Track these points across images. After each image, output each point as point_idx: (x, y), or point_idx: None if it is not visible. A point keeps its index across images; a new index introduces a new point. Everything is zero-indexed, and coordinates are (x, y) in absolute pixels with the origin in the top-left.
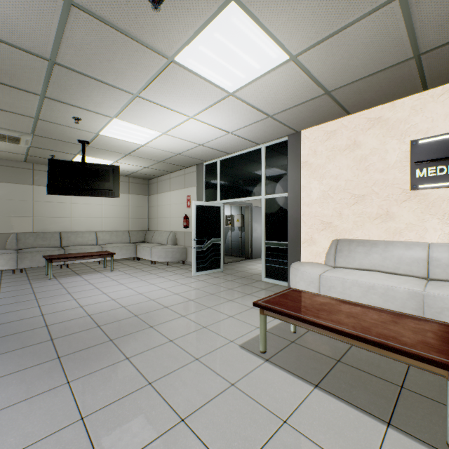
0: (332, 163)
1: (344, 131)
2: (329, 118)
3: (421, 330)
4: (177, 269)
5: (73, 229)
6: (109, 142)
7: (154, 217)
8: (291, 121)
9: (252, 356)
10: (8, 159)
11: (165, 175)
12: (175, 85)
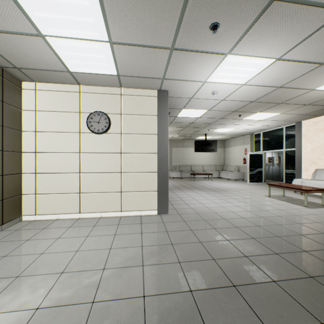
0: (315, 135)
1: (321, 122)
2: (313, 117)
3: (309, 188)
4: (240, 182)
5: (194, 164)
6: (214, 132)
7: (227, 158)
8: (293, 120)
9: (265, 196)
10: (176, 139)
11: (233, 139)
12: (242, 122)
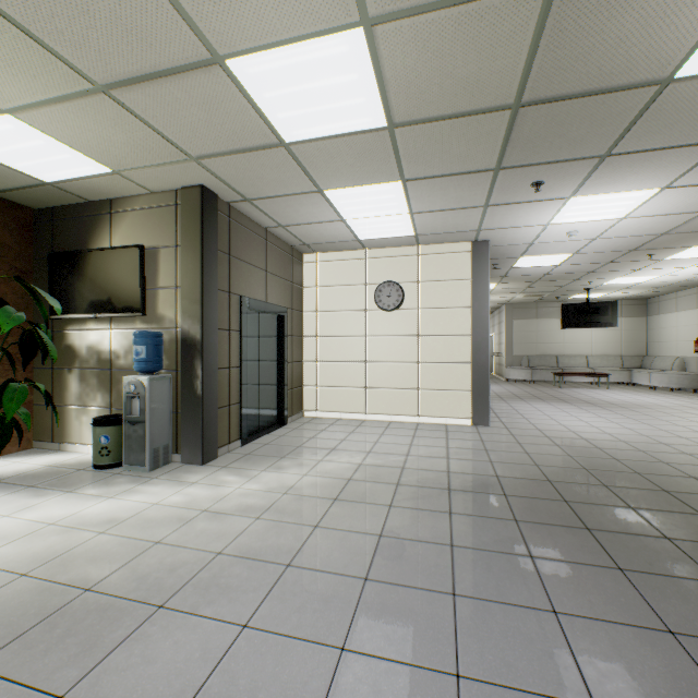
0: None
1: None
2: None
3: None
4: (682, 394)
5: (565, 353)
6: (608, 286)
7: (654, 340)
8: None
9: None
10: (522, 303)
11: (668, 294)
12: (667, 263)
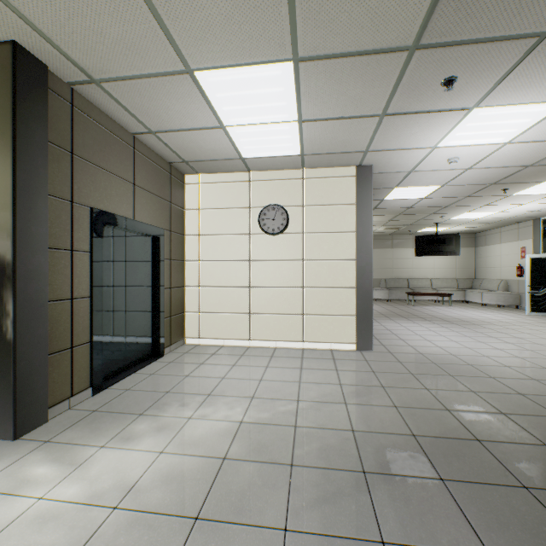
0: None
1: None
2: None
3: None
4: (509, 310)
5: (414, 276)
6: (454, 220)
7: (481, 266)
8: None
9: None
10: (380, 235)
11: (494, 229)
12: (511, 199)
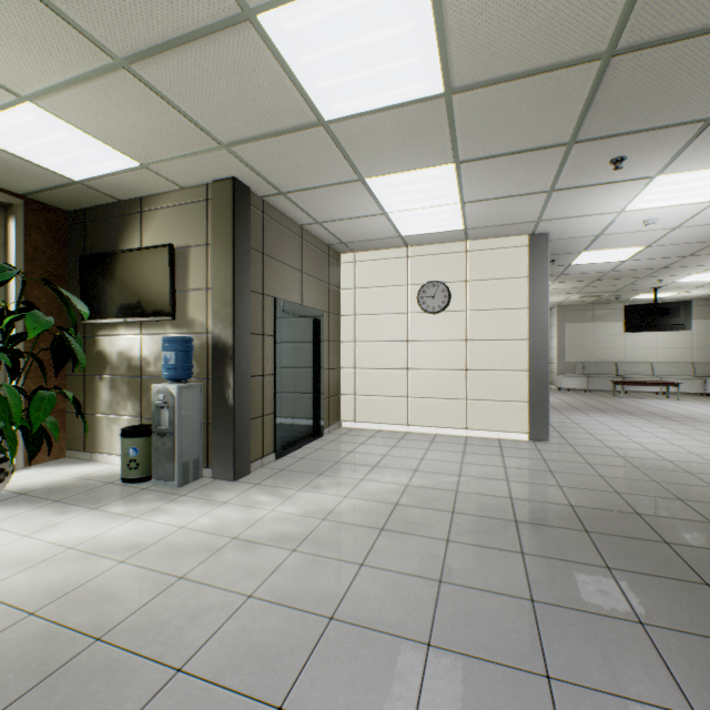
0: None
1: None
2: None
3: None
4: None
5: (625, 359)
6: (681, 284)
7: None
8: None
9: None
10: (575, 304)
11: None
12: None
